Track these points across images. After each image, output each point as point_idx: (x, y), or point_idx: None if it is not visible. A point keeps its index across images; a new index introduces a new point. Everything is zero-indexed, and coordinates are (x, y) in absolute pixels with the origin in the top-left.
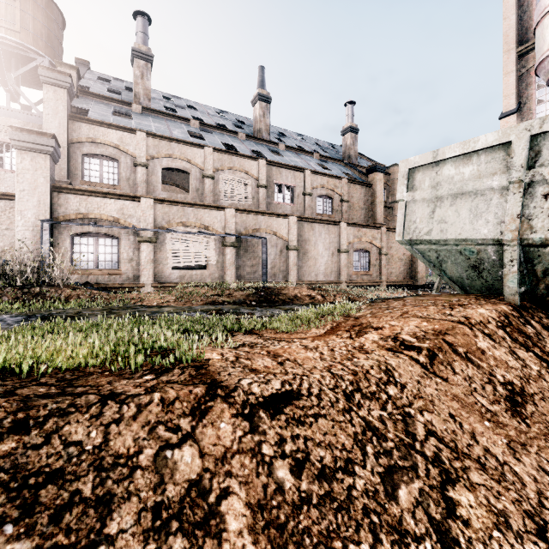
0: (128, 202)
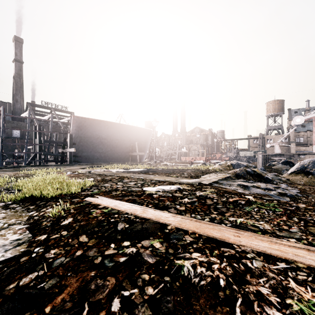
0: (306, 147)
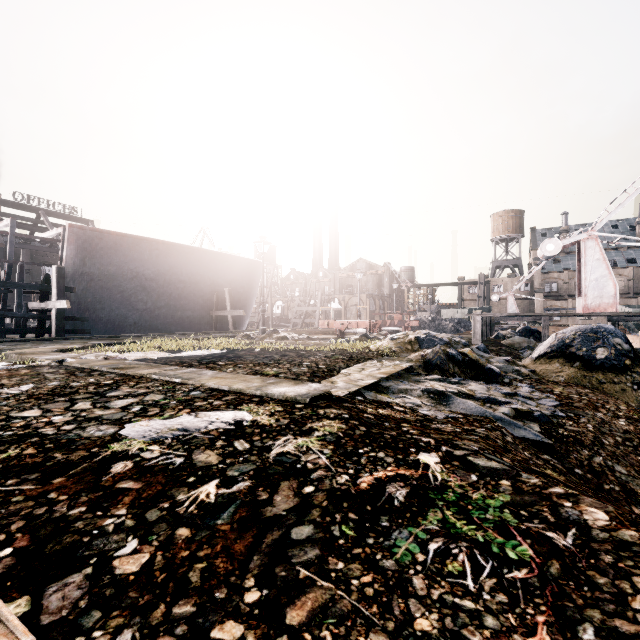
0: (563, 301)
